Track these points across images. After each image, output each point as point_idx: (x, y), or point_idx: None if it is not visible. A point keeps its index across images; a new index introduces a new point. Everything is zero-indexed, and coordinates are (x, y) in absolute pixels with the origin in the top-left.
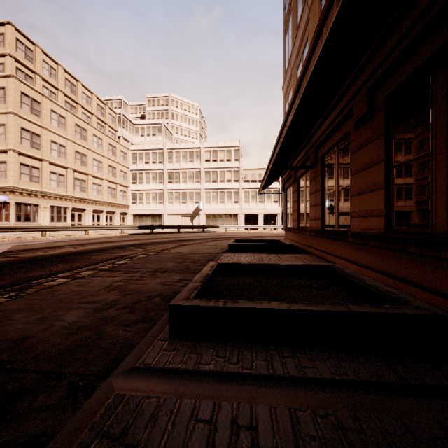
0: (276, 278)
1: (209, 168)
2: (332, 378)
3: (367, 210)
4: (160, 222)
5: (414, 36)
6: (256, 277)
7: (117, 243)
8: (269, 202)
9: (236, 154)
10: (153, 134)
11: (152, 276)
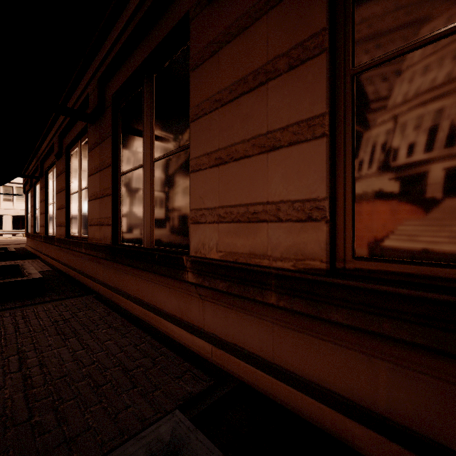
0: None
1: None
2: None
3: (61, 221)
4: None
5: (68, 120)
6: None
7: None
8: (21, 201)
9: None
10: None
11: None
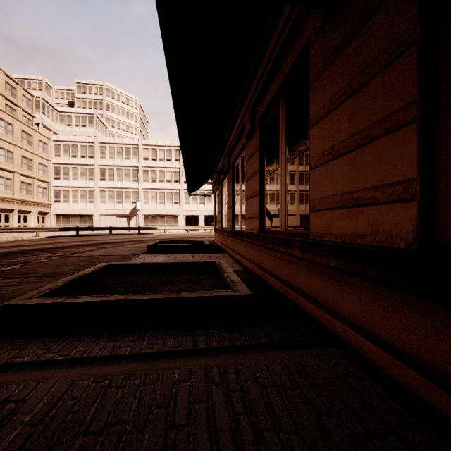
0: (165, 275)
1: (148, 167)
2: (138, 352)
3: (252, 213)
4: (91, 223)
5: (268, 71)
6: (146, 276)
7: (23, 248)
8: (209, 204)
9: (176, 154)
10: (83, 124)
11: (35, 281)
